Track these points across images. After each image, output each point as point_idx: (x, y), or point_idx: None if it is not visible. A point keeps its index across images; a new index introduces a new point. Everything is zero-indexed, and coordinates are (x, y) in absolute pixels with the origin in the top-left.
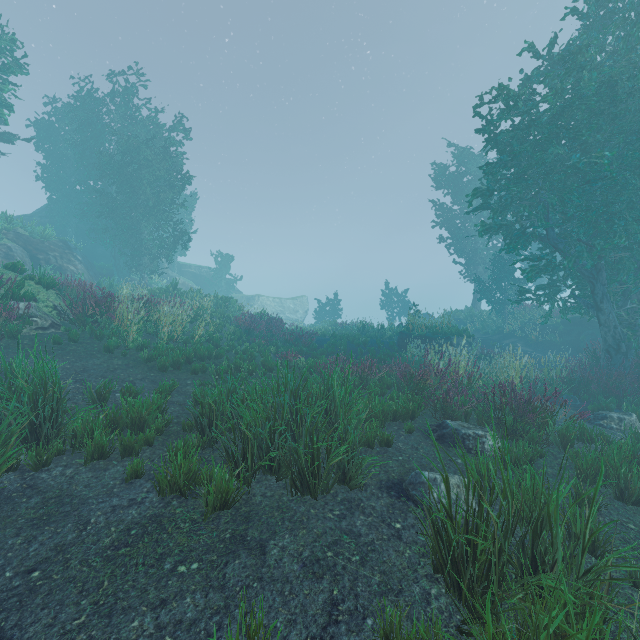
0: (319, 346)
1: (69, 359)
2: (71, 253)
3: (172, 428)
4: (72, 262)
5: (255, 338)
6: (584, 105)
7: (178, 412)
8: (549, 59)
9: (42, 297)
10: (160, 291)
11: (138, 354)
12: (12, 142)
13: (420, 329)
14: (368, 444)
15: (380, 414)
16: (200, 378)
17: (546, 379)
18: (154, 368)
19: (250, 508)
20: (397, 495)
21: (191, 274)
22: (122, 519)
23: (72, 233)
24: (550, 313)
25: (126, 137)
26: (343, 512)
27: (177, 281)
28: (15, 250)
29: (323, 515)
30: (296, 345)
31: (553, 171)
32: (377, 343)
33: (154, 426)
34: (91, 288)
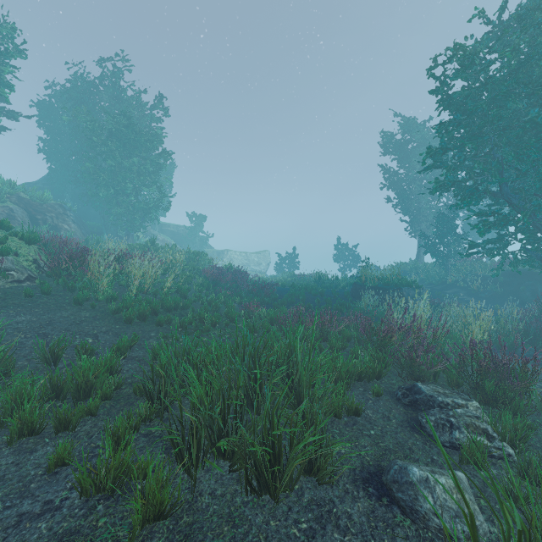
0: (280, 296)
1: (37, 312)
2: (66, 214)
3: (124, 390)
4: (66, 222)
5: (221, 289)
6: (541, 61)
7: (134, 370)
8: (499, 24)
9: (23, 252)
10: (140, 246)
11: (107, 306)
12: (16, 119)
13: (372, 280)
14: (334, 413)
15: (345, 376)
16: (164, 330)
17: (502, 331)
18: (120, 320)
19: (193, 517)
20: (376, 493)
21: (170, 232)
22: (24, 540)
23: (69, 197)
24: (501, 266)
25: (112, 113)
26: (311, 525)
27: (158, 238)
28: (16, 211)
29: (286, 531)
30: (258, 295)
31: (509, 127)
32: (332, 293)
33: (101, 391)
34: (66, 243)
